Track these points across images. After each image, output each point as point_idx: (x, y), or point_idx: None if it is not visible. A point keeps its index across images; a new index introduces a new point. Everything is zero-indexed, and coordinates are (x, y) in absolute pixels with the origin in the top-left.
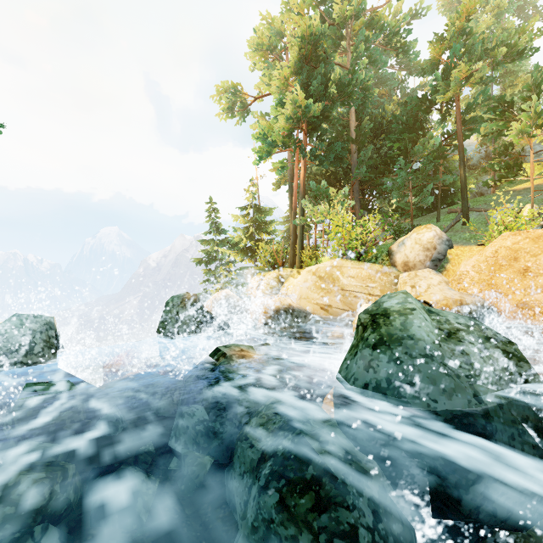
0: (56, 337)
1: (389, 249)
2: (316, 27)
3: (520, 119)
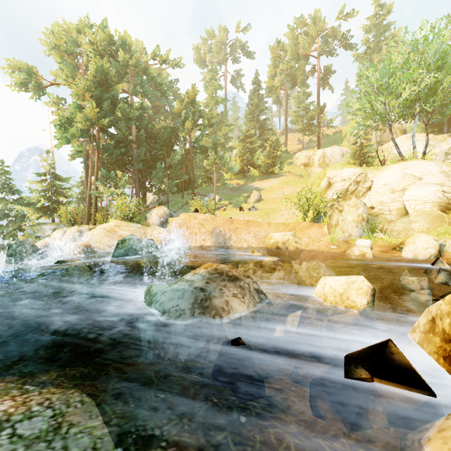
0: None
1: (146, 216)
2: (107, 68)
3: (225, 147)
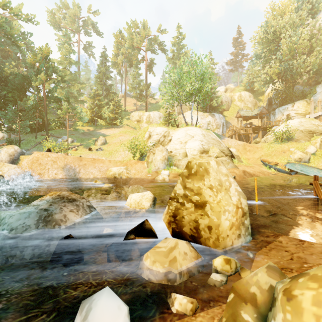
0: None
1: None
2: None
3: (77, 100)
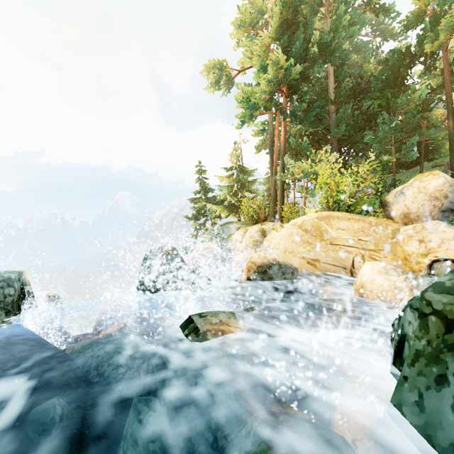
0: (23, 293)
1: (383, 200)
2: None
3: None
